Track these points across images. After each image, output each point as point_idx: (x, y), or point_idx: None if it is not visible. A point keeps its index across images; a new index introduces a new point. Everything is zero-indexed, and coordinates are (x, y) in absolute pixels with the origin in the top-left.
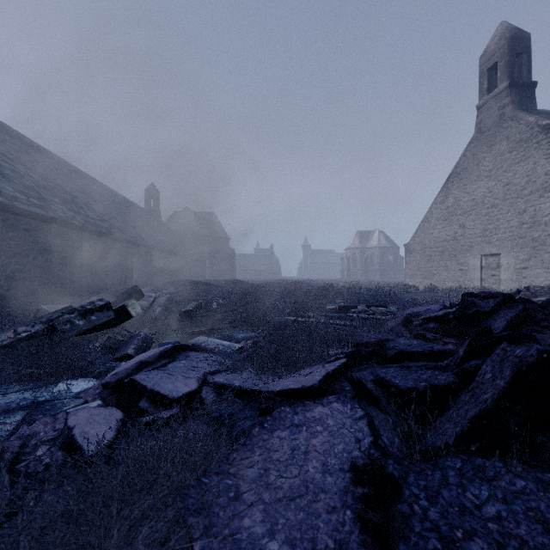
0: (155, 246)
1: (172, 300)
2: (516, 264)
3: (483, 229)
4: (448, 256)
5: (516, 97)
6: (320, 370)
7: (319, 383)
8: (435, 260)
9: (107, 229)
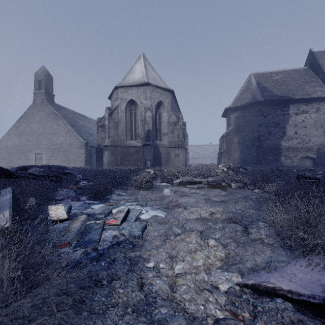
0: None
1: None
2: (48, 157)
3: (36, 143)
4: (21, 153)
5: (48, 97)
6: None
7: None
8: (14, 154)
9: None
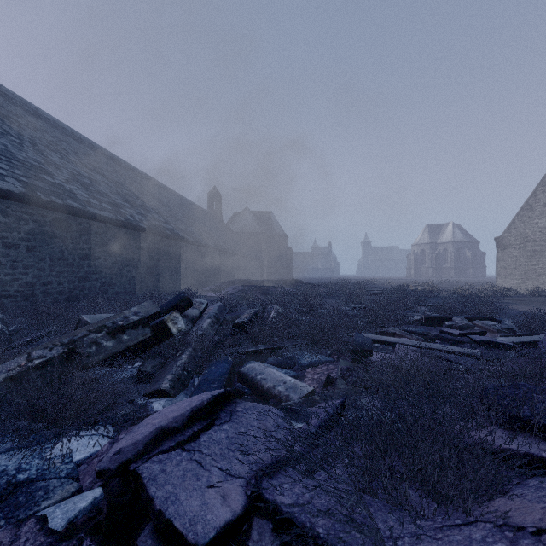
0: (216, 246)
1: (224, 308)
2: None
3: None
4: None
5: None
6: None
7: None
8: (541, 257)
9: (171, 230)
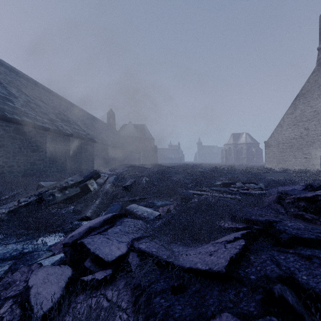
0: (112, 144)
1: (117, 179)
2: None
3: None
4: (296, 149)
5: None
6: (224, 252)
7: (225, 270)
8: (286, 152)
9: (85, 135)
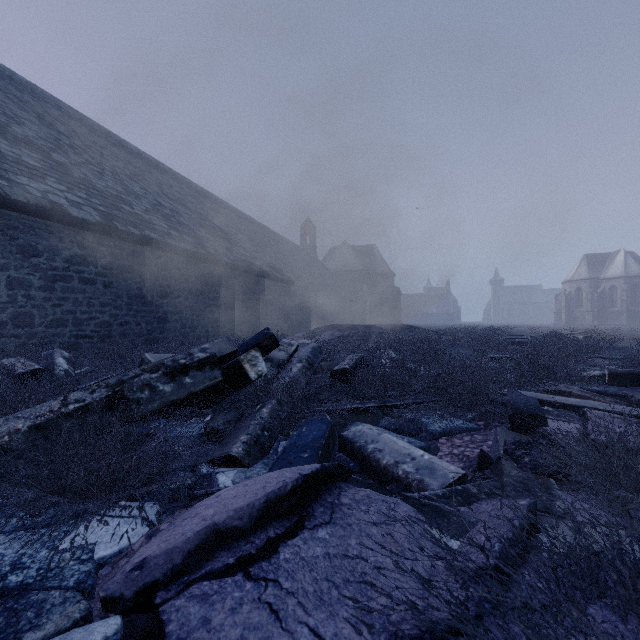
0: (309, 285)
1: (319, 351)
2: None
3: None
4: None
5: None
6: None
7: None
8: None
9: (259, 266)
